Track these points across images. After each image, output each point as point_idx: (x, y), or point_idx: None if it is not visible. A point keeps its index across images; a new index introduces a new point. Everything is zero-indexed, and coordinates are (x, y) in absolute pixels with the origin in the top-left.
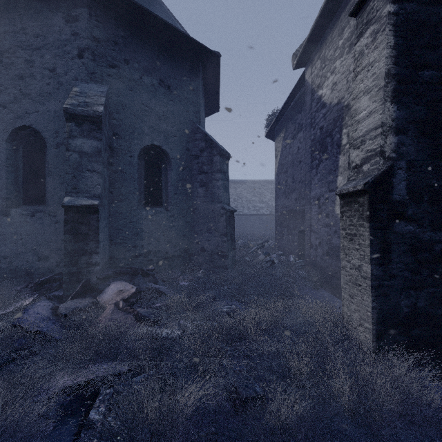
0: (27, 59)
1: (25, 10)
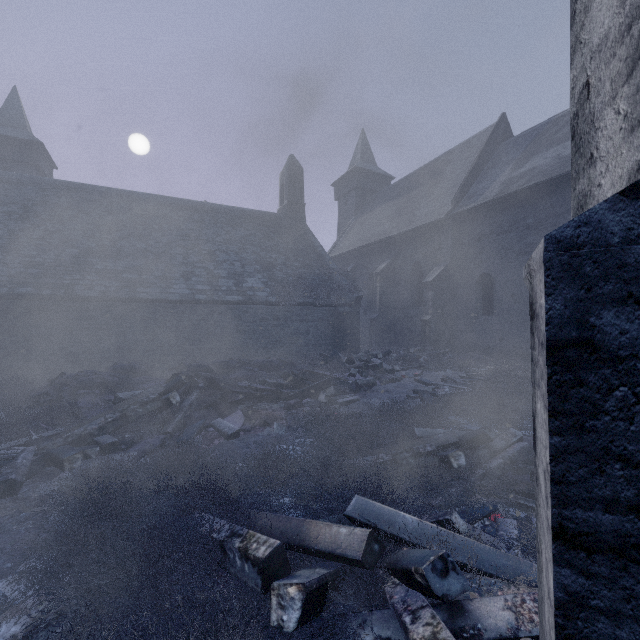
0: (554, 223)
1: (553, 192)
